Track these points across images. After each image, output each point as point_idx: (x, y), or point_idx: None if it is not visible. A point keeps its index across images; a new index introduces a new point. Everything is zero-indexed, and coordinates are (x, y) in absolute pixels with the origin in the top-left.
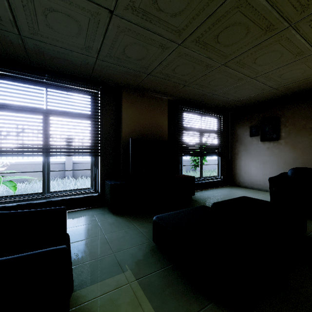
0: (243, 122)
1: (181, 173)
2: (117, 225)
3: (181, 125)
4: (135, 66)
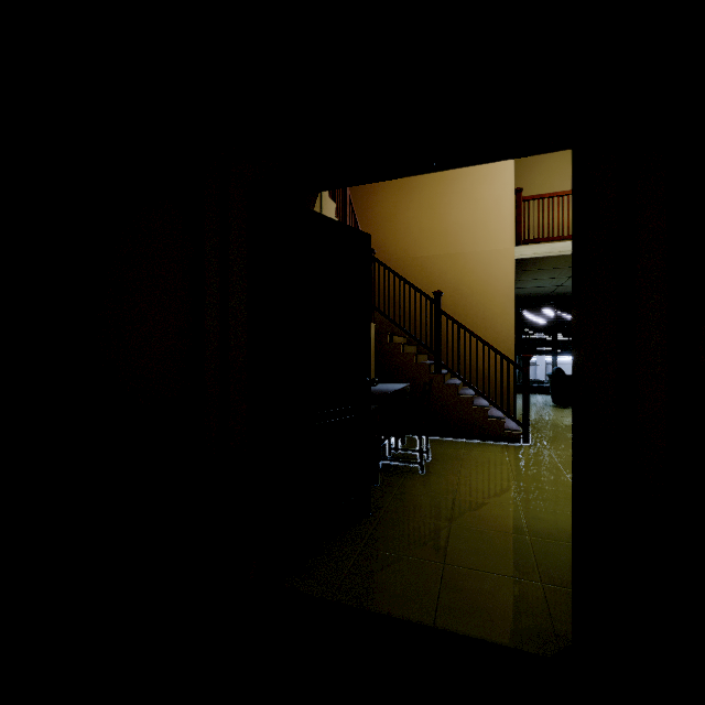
0: None
1: None
2: None
3: None
4: None
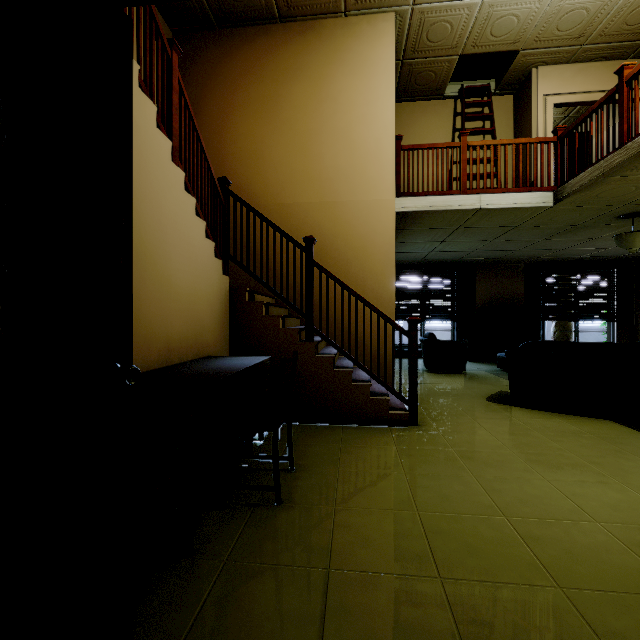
0: None
1: (543, 339)
2: (474, 364)
3: (543, 288)
4: (487, 257)
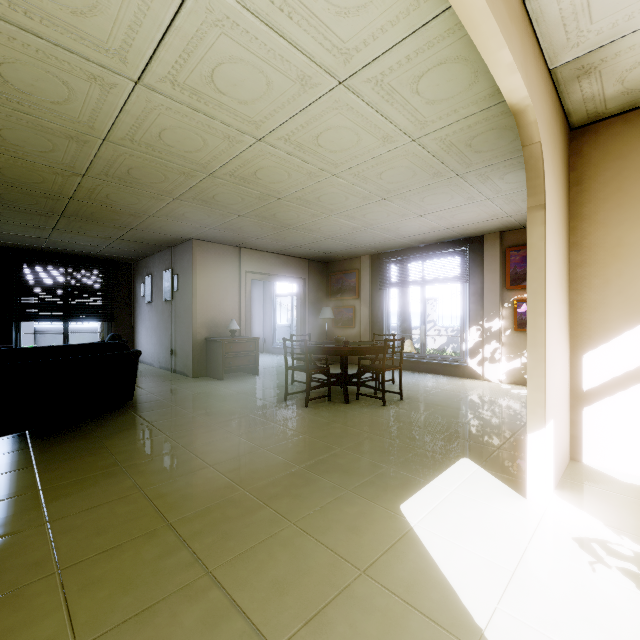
0: (139, 277)
1: (17, 343)
2: None
3: (17, 281)
4: None
